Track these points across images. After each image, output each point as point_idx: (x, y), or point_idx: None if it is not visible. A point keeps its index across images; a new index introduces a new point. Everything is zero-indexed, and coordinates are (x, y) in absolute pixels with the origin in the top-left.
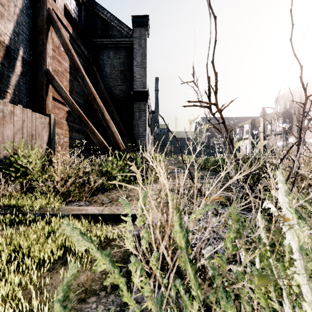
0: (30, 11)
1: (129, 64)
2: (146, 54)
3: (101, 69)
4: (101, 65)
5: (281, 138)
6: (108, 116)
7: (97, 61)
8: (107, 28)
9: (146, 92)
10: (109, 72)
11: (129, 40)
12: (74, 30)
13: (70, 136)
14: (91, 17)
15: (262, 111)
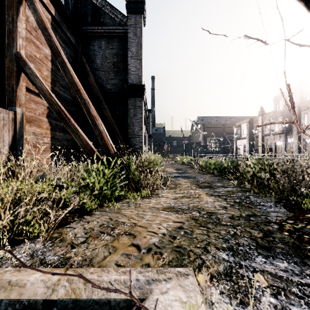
0: None
1: (123, 55)
2: (141, 44)
3: (92, 61)
4: (92, 56)
5: (280, 138)
6: (95, 111)
7: (87, 51)
8: (98, 14)
9: (142, 86)
10: (101, 64)
11: (123, 28)
12: (58, 14)
13: (52, 136)
14: (80, 2)
15: (260, 110)
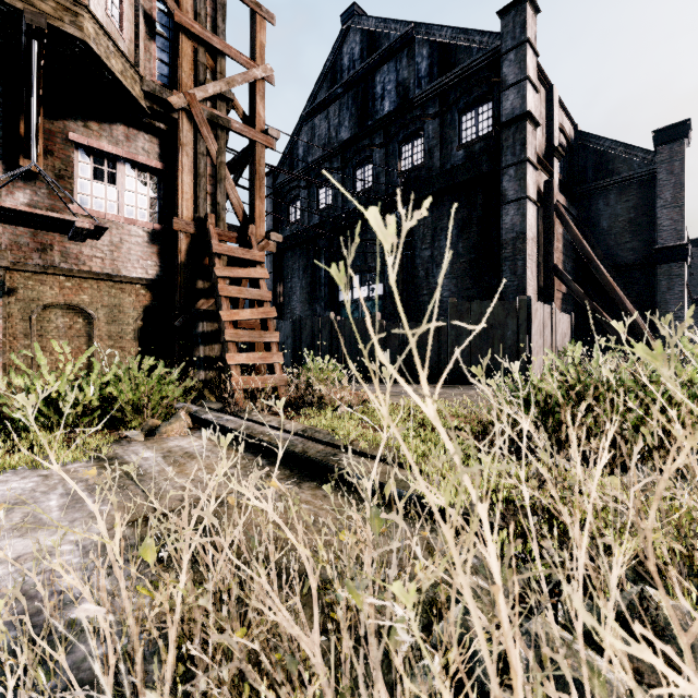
0: (537, 213)
1: (646, 206)
2: (682, 184)
3: (593, 225)
4: (593, 219)
5: None
6: (630, 305)
7: (587, 214)
8: (604, 162)
9: (684, 246)
10: (608, 226)
11: (648, 170)
12: (561, 195)
13: None
14: (577, 157)
15: None
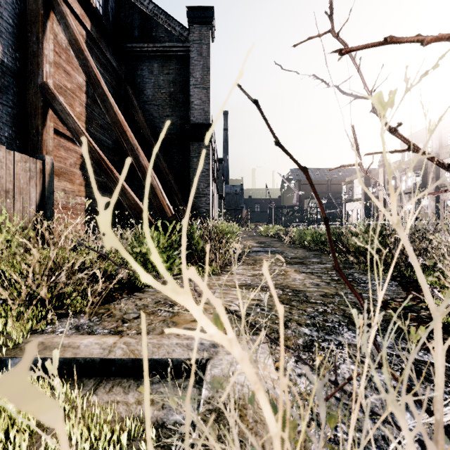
0: None
1: (183, 83)
2: (209, 68)
3: (140, 91)
4: (140, 85)
5: (409, 199)
6: (146, 160)
7: (134, 78)
8: (149, 26)
9: (209, 126)
10: (153, 95)
11: (184, 46)
12: (95, 27)
13: (87, 194)
14: (124, 10)
15: (381, 159)
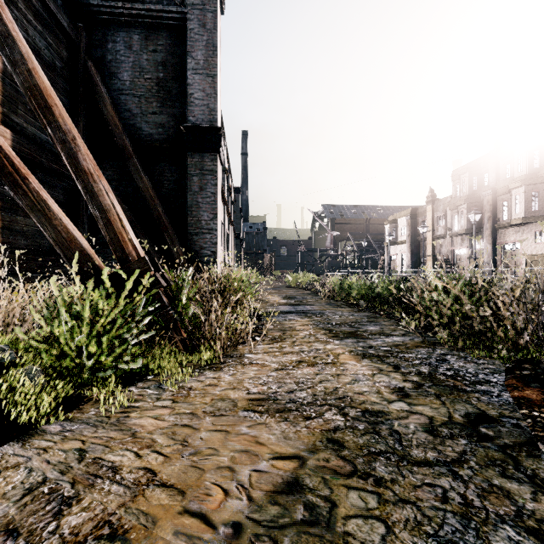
0: None
1: (178, 67)
2: (216, 46)
3: (111, 74)
4: (111, 64)
5: (462, 242)
6: (91, 162)
7: (101, 53)
8: None
9: (217, 131)
10: (131, 81)
11: (178, 11)
12: None
13: (5, 224)
14: None
15: (430, 194)
